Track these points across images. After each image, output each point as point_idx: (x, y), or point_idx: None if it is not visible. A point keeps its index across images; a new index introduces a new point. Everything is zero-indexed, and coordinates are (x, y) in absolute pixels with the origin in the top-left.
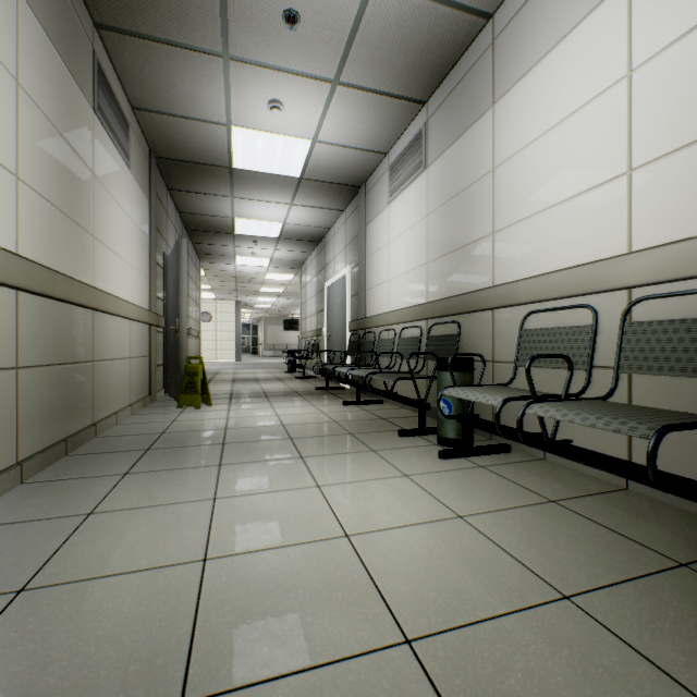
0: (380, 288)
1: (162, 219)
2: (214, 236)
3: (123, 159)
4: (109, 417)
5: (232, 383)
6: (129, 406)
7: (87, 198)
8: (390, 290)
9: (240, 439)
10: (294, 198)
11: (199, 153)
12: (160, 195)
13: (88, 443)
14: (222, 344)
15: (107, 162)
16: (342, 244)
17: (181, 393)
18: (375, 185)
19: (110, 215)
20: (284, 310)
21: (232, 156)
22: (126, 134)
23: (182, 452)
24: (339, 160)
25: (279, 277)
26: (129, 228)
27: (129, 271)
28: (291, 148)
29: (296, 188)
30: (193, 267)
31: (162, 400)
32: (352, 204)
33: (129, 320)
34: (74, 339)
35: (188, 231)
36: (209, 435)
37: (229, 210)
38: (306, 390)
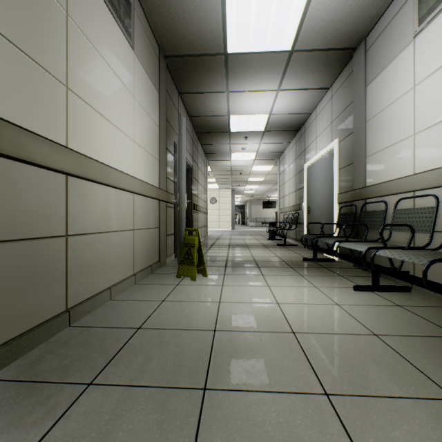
0: (394, 147)
1: (173, 115)
2: (215, 137)
3: (123, 33)
4: (96, 295)
5: (227, 249)
6: (130, 276)
7: (53, 36)
8: (418, 145)
9: (231, 374)
10: (281, 82)
11: (198, 40)
12: (171, 95)
13: (46, 342)
14: (223, 218)
15: (95, 19)
16: (326, 121)
17: (179, 263)
18: (382, 32)
19: (101, 78)
20: (263, 195)
21: (226, 36)
22: (127, 11)
23: (126, 417)
24: (340, 8)
25: (261, 168)
26: (131, 105)
27: (131, 146)
28: (286, 4)
29: (285, 68)
30: (201, 162)
31: (170, 264)
32: (341, 75)
33: (131, 193)
34: (18, 207)
35: (197, 134)
36: (189, 346)
37: (225, 108)
38: (293, 260)
